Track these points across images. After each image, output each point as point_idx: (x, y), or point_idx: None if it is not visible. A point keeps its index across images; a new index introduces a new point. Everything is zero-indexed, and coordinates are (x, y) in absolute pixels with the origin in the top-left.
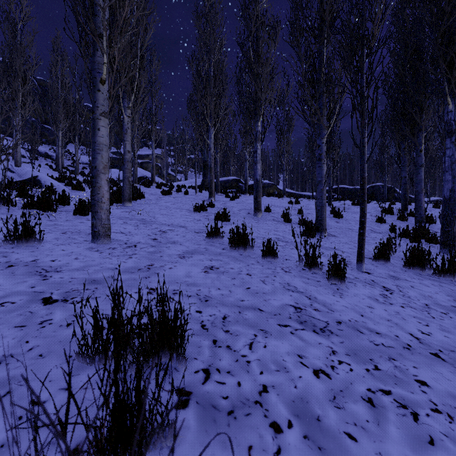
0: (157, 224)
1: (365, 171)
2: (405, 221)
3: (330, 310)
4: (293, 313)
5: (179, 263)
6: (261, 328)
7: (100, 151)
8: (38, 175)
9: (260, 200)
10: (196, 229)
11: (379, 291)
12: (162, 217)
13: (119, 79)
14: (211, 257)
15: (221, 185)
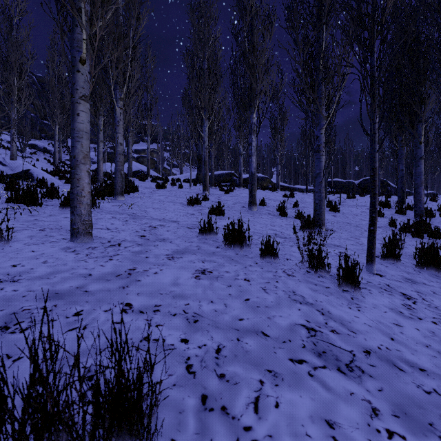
0: (147, 219)
1: (376, 161)
2: (403, 214)
3: (351, 331)
4: (307, 337)
5: (166, 266)
6: (268, 367)
7: (79, 139)
8: (31, 168)
9: (255, 193)
10: (188, 224)
11: (399, 299)
12: (154, 211)
13: (110, 69)
14: (203, 257)
15: (216, 179)
